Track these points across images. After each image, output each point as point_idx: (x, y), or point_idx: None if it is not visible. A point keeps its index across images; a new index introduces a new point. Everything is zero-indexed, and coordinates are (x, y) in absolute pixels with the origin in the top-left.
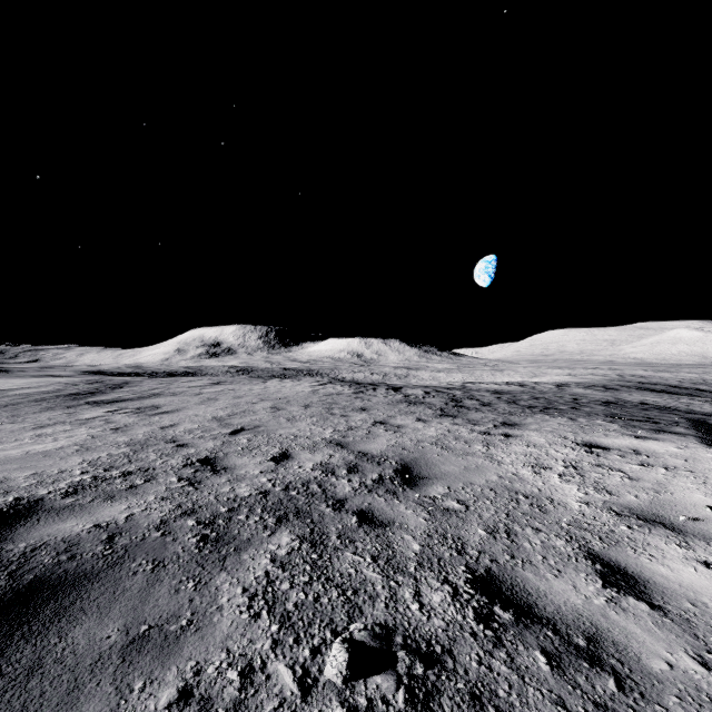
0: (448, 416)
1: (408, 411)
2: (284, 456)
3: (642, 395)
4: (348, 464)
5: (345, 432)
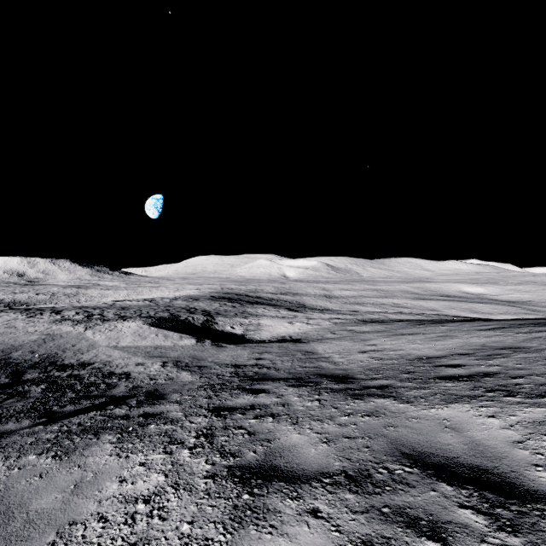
0: (79, 324)
1: (61, 324)
2: (6, 343)
3: (203, 303)
4: (33, 341)
5: (28, 334)
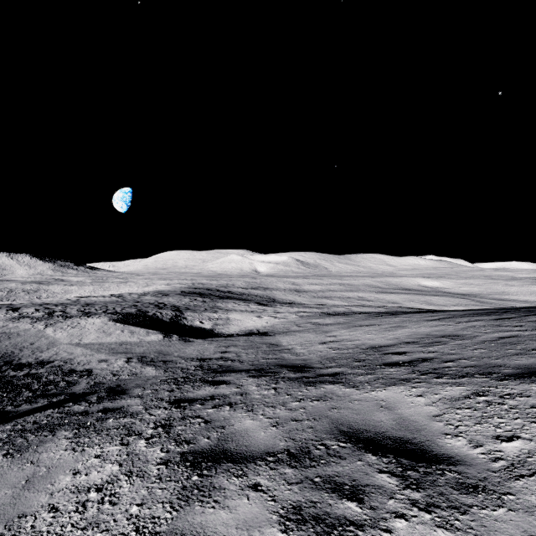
0: (39, 321)
1: (18, 321)
2: None
3: (173, 298)
4: None
5: None
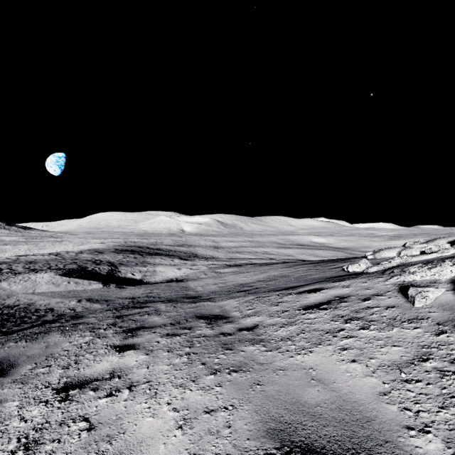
0: None
1: None
2: None
3: (108, 255)
4: None
5: None
